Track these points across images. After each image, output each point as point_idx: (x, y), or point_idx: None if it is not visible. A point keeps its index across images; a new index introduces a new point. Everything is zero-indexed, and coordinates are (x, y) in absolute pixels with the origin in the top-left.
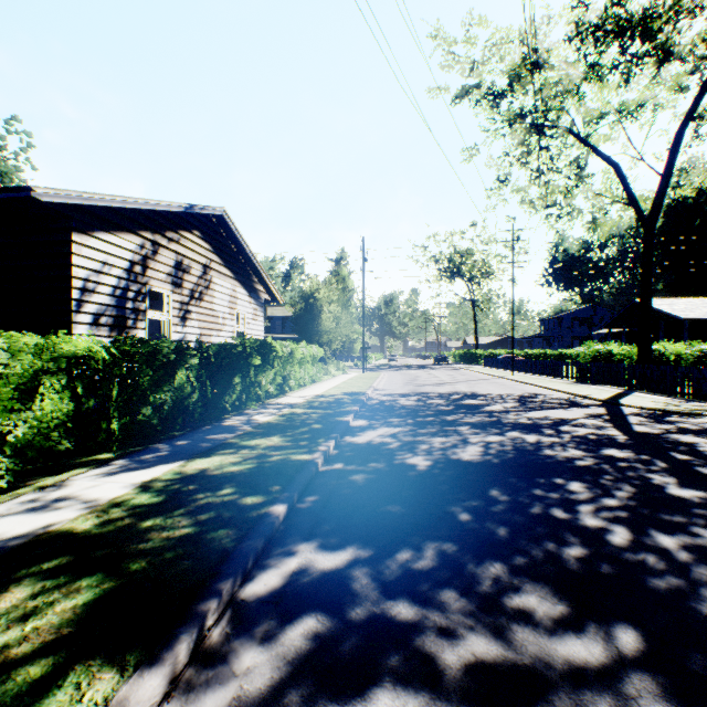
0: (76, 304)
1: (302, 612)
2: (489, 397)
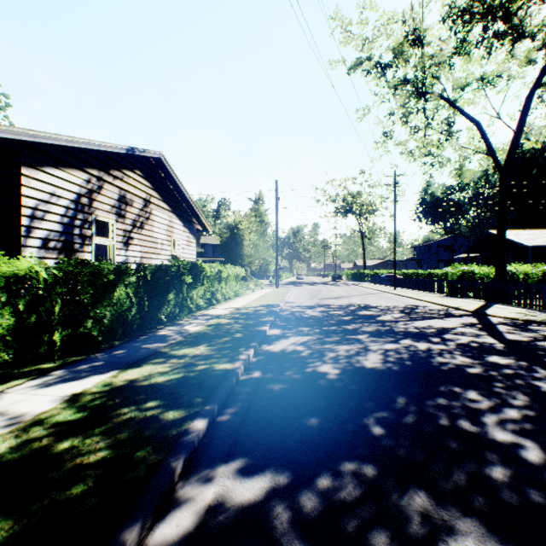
0: (26, 230)
1: None
2: (379, 308)
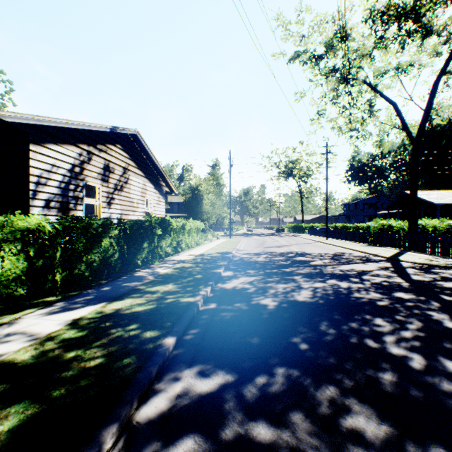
0: (33, 193)
1: (183, 433)
2: (313, 255)
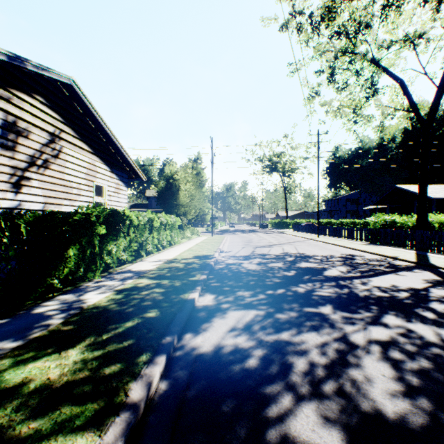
0: None
1: None
2: (318, 258)
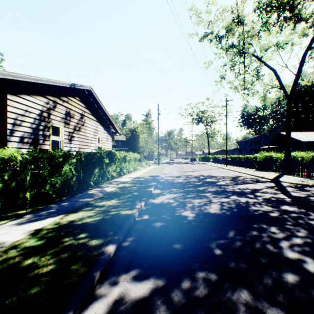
0: (10, 131)
1: None
2: (218, 177)
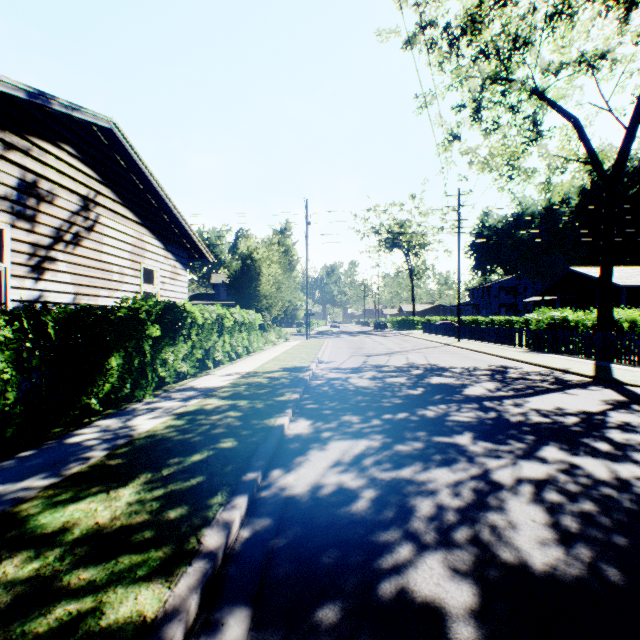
0: None
1: None
2: (456, 371)
